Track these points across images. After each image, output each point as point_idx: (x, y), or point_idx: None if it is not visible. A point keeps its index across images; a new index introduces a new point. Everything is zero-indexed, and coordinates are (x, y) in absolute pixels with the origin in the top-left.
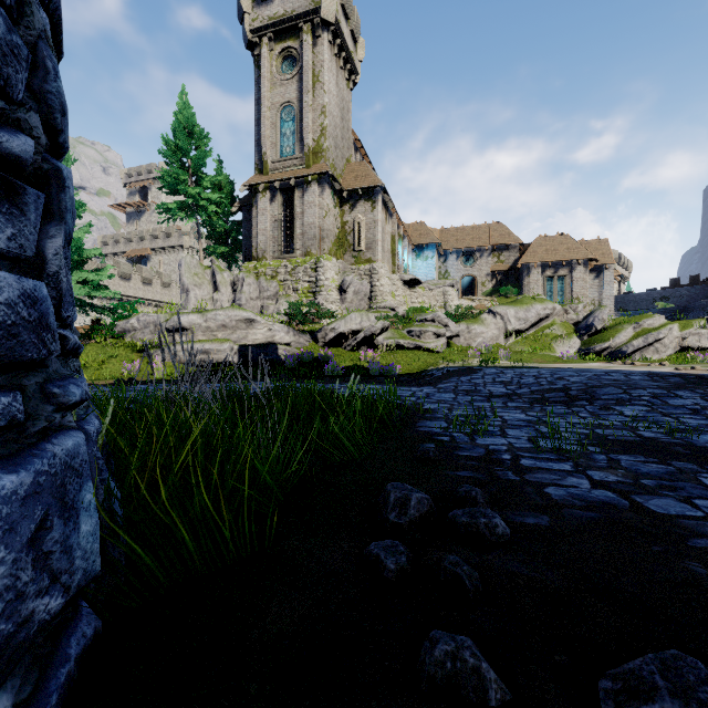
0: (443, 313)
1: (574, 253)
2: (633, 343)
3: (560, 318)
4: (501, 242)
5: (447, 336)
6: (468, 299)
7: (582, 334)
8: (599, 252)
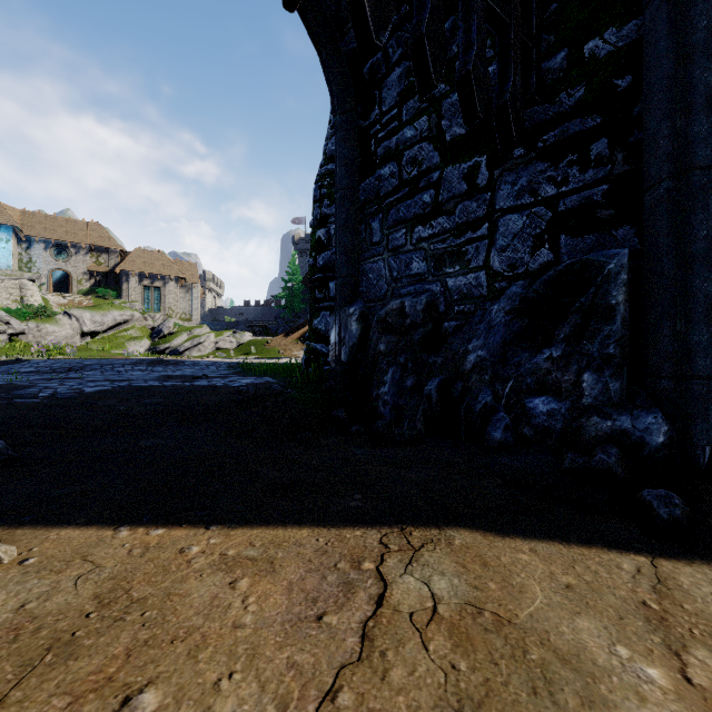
0: (7, 310)
1: (168, 270)
2: (185, 345)
3: (141, 323)
4: (101, 244)
5: (10, 333)
6: (59, 295)
7: (155, 337)
8: (190, 273)
